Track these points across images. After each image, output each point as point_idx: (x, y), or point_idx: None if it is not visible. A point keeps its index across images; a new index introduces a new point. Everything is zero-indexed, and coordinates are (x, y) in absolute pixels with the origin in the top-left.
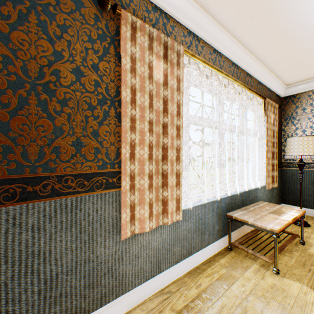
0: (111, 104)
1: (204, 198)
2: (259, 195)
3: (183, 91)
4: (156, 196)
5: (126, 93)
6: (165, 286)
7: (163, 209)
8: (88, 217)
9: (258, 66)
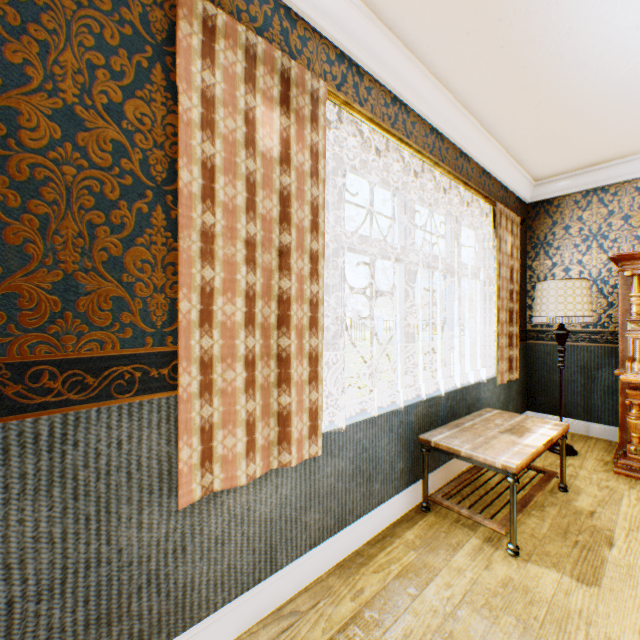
0: (156, 198)
1: (373, 406)
2: (485, 396)
3: (329, 181)
4: (265, 406)
5: (192, 176)
6: (286, 600)
7: (281, 433)
8: (96, 460)
9: (483, 139)
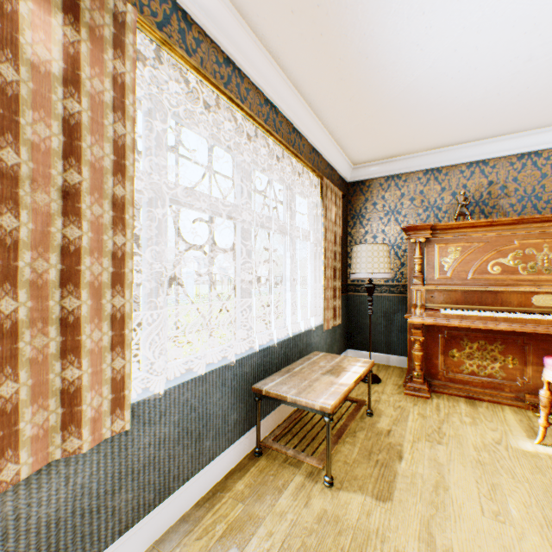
0: None
1: (207, 362)
2: (315, 341)
3: (153, 127)
4: (39, 385)
5: None
6: None
7: (66, 415)
8: None
9: (312, 120)
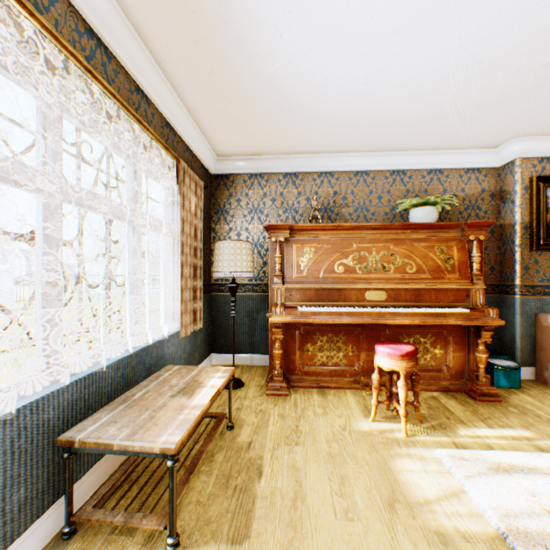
0: None
1: None
2: (170, 351)
3: None
4: None
5: None
6: None
7: None
8: None
9: (165, 87)
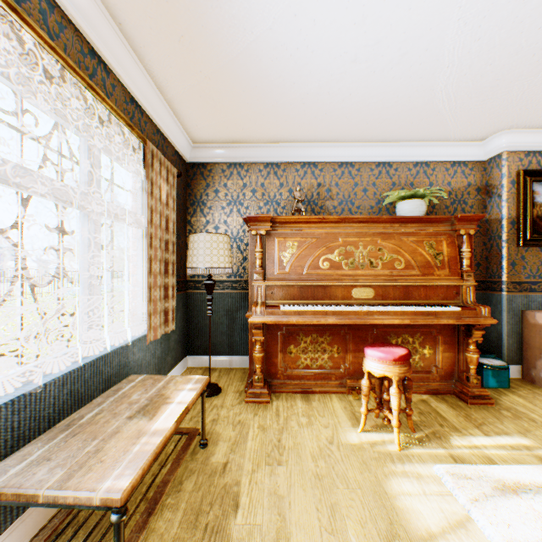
0: None
1: None
2: (136, 357)
3: None
4: None
5: None
6: None
7: None
8: None
9: (128, 54)
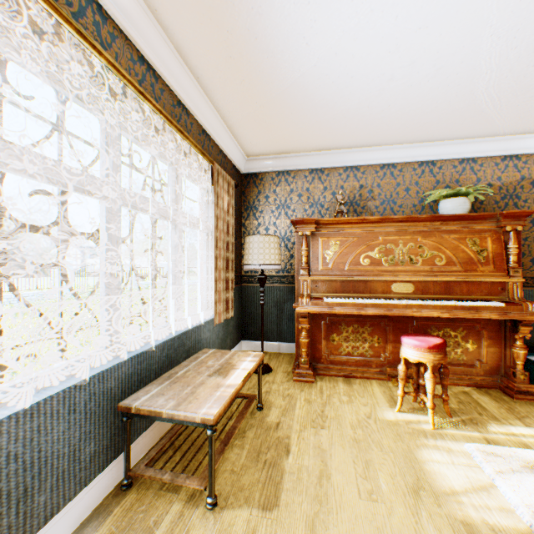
0: None
1: (45, 384)
2: (206, 336)
3: None
4: None
5: None
6: None
7: None
8: None
9: (202, 98)
